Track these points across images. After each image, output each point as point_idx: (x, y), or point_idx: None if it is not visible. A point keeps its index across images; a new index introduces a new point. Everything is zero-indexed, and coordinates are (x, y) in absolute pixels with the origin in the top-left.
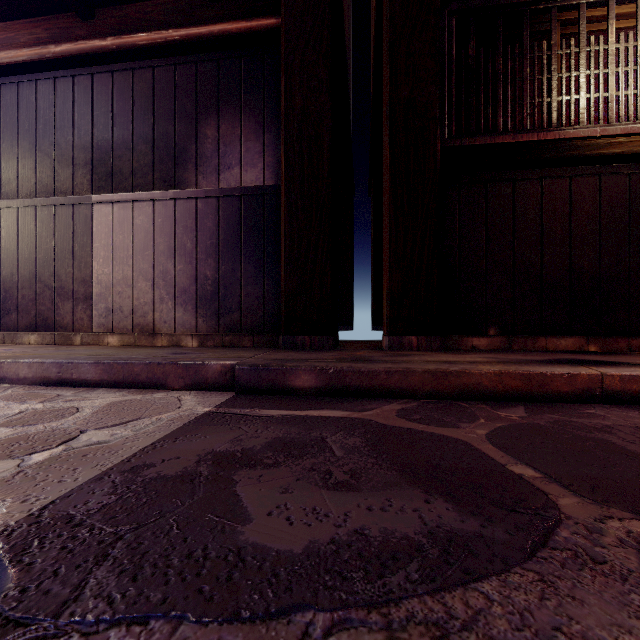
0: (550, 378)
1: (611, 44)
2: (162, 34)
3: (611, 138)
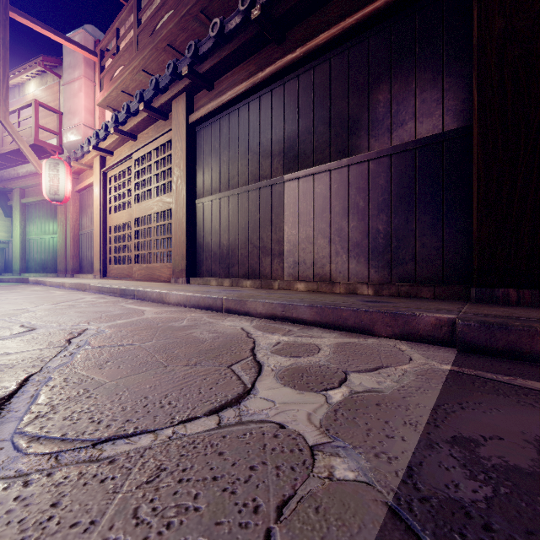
0: None
1: None
2: (340, 26)
3: None
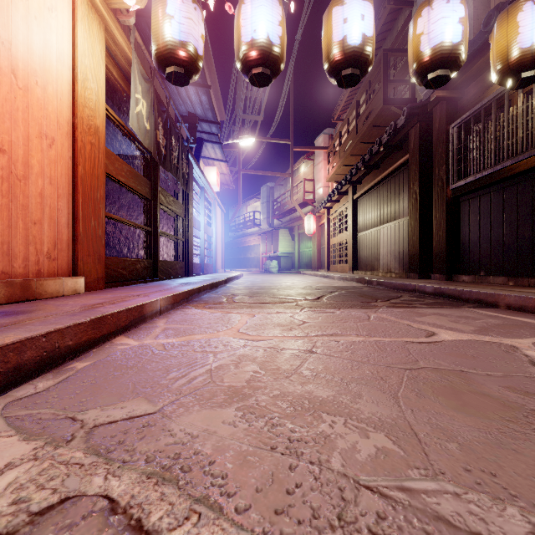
0: (407, 285)
1: (519, 108)
2: (388, 170)
3: (519, 162)
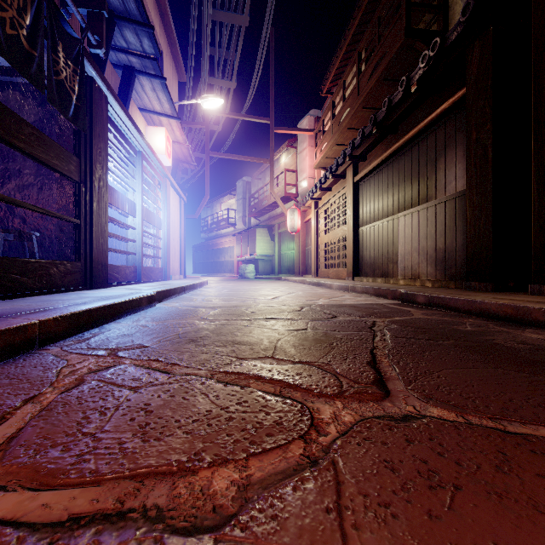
0: (531, 310)
1: None
2: (417, 127)
3: None
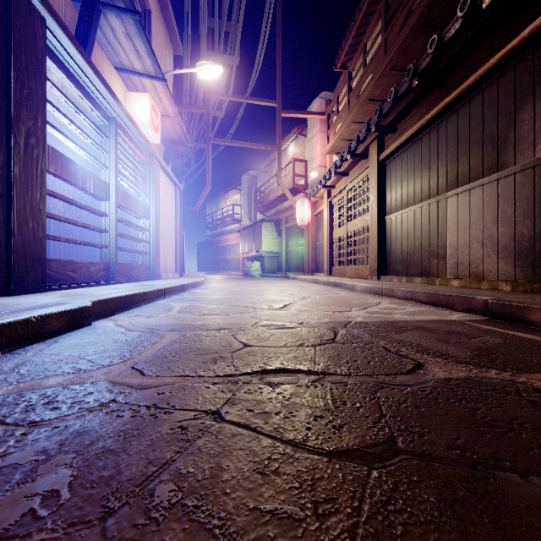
0: None
1: None
2: (484, 67)
3: None
